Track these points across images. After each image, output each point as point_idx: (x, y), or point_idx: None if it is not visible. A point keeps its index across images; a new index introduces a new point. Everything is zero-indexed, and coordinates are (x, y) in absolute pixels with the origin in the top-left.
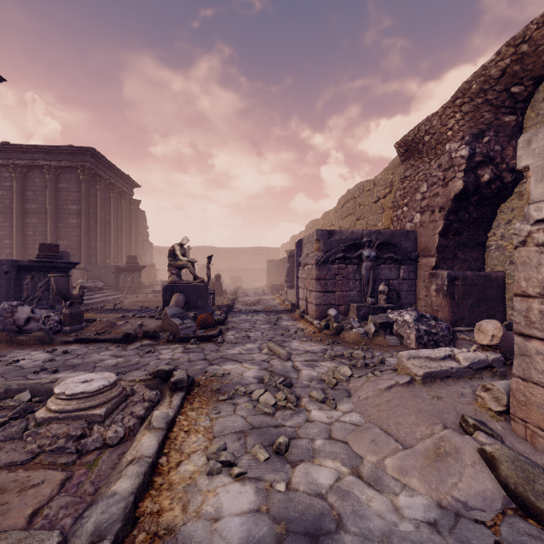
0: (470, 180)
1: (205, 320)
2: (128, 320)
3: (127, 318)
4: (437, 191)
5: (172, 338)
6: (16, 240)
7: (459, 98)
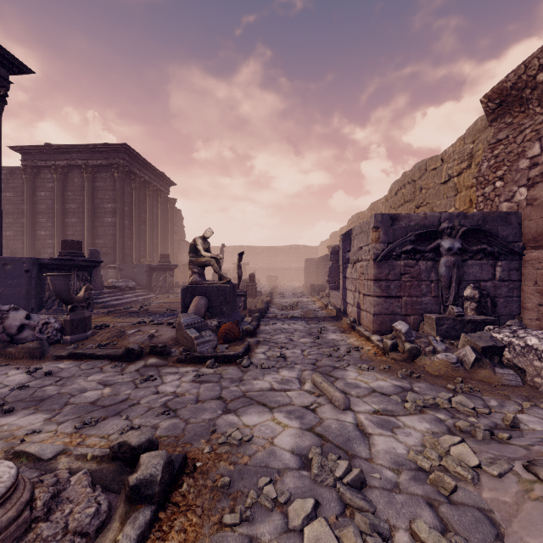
0: None
1: (229, 331)
2: (143, 327)
3: (143, 324)
4: None
5: (185, 357)
6: (57, 240)
7: None
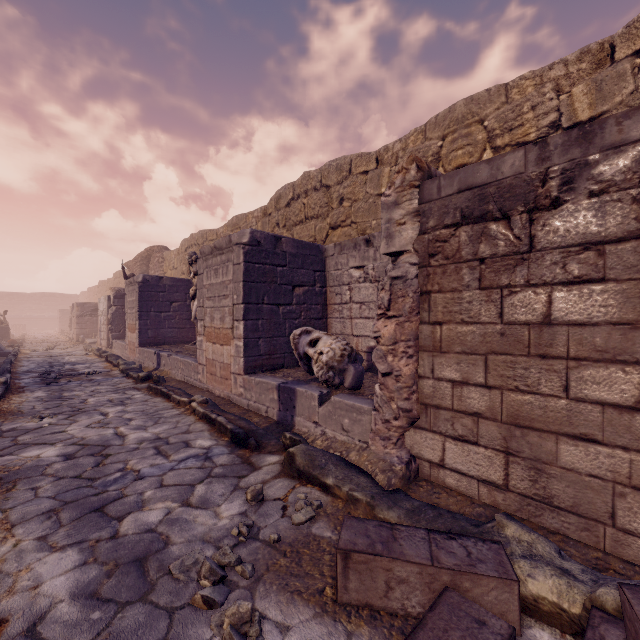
0: None
1: (13, 341)
2: None
3: None
4: None
5: None
6: None
7: (136, 259)
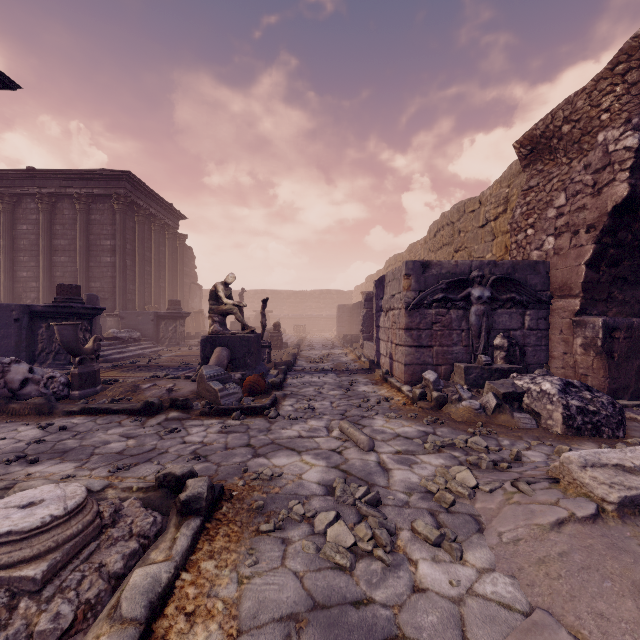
0: (639, 183)
1: (254, 383)
2: (158, 381)
3: (157, 379)
4: (583, 203)
5: (208, 410)
6: (43, 283)
7: (621, 62)
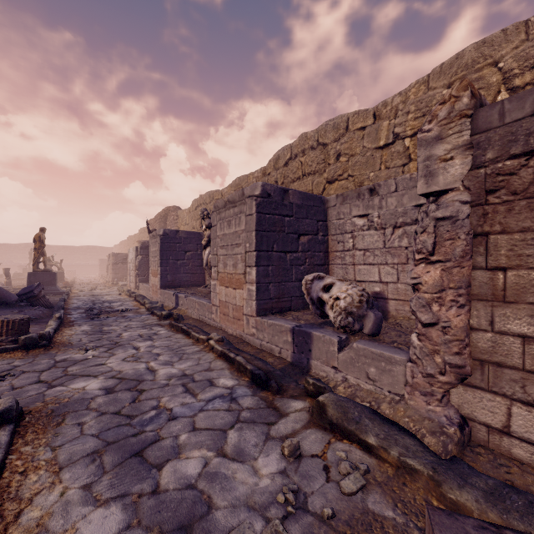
0: None
1: (66, 283)
2: None
3: None
4: None
5: None
6: None
7: (156, 218)
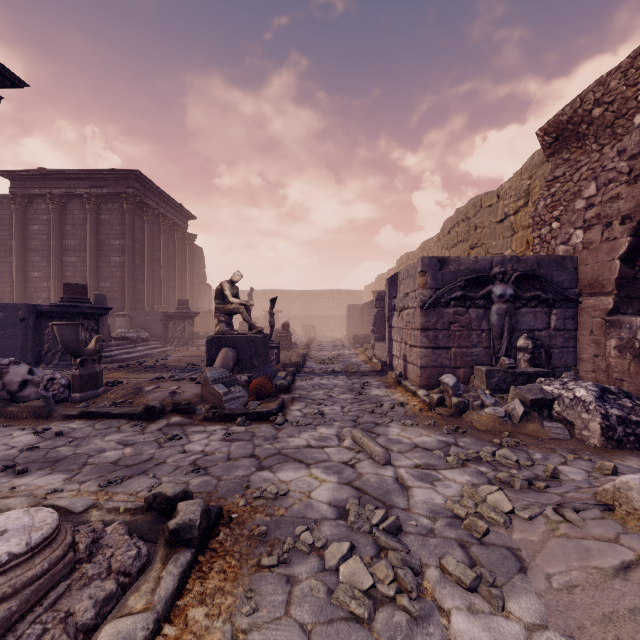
0: None
1: (261, 386)
2: (162, 383)
3: (162, 380)
4: (617, 192)
5: (212, 415)
6: (54, 283)
7: None
